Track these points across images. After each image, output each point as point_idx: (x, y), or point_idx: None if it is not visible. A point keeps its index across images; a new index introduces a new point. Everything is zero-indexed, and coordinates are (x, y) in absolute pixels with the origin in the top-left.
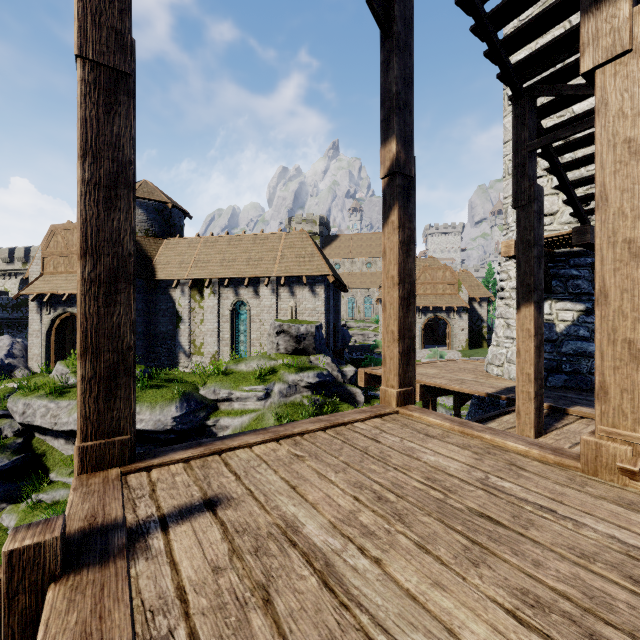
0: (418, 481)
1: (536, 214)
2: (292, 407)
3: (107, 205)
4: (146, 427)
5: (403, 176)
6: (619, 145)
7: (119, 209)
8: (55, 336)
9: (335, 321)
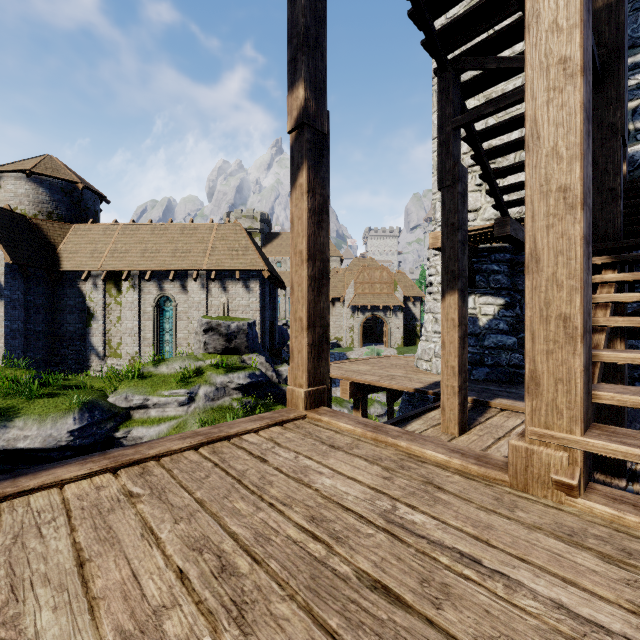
0: (297, 525)
1: (460, 196)
2: (220, 411)
3: None
4: (32, 445)
5: (313, 130)
6: (553, 67)
7: None
8: None
9: (272, 319)
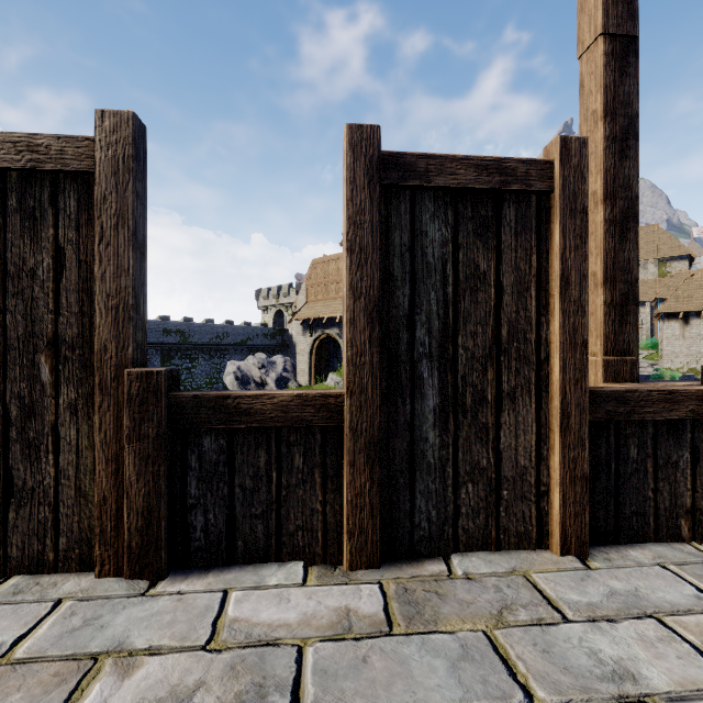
0: None
1: None
2: None
3: (620, 156)
4: None
5: None
6: None
7: (628, 158)
8: (315, 355)
9: None
